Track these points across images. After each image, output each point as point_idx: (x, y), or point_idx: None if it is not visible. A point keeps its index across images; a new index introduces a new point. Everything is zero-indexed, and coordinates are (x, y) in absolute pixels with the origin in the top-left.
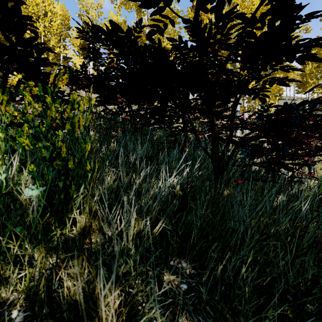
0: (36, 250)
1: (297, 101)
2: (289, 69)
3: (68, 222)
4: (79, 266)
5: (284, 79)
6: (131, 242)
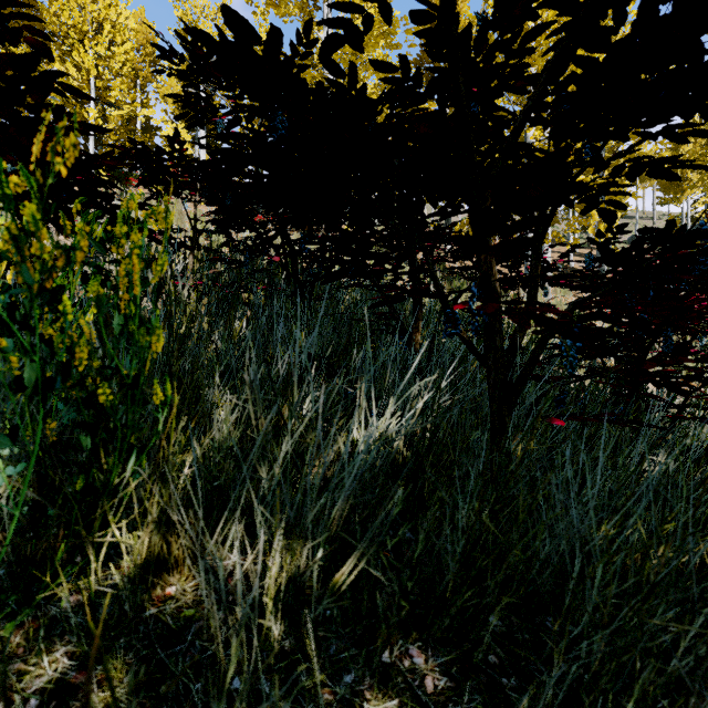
0: (7, 633)
1: (659, 222)
2: (688, 134)
3: (93, 556)
4: (124, 681)
5: (667, 163)
6: (272, 610)
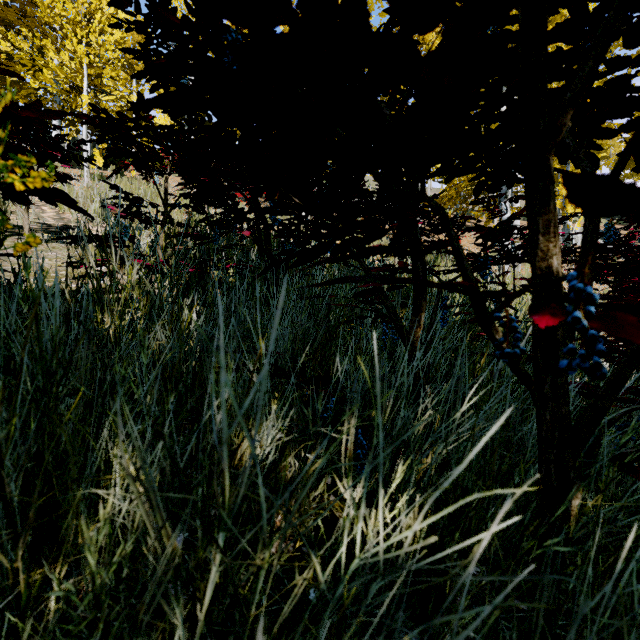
0: None
1: None
2: None
3: None
4: None
5: None
6: None
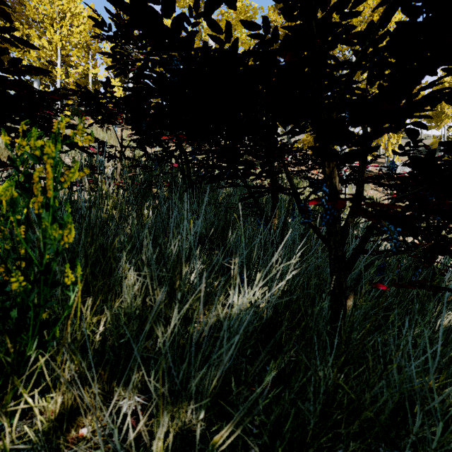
0: None
1: (425, 141)
2: None
3: (5, 423)
4: None
5: None
6: None
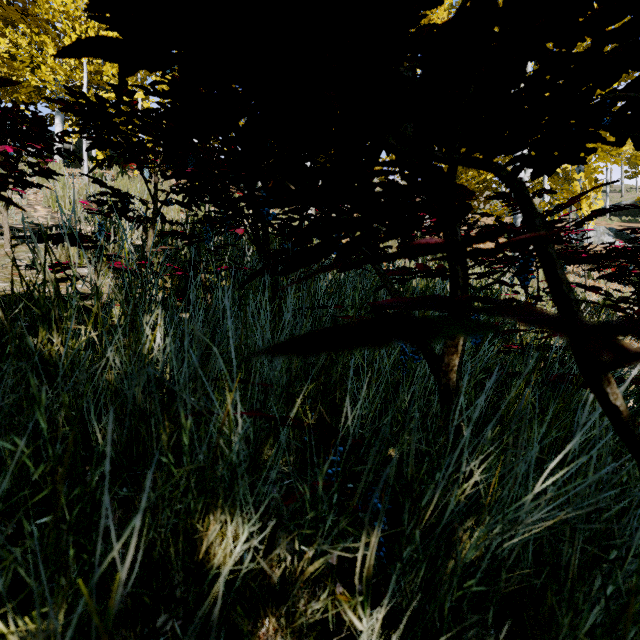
0: None
1: (627, 195)
2: None
3: None
4: None
5: None
6: None
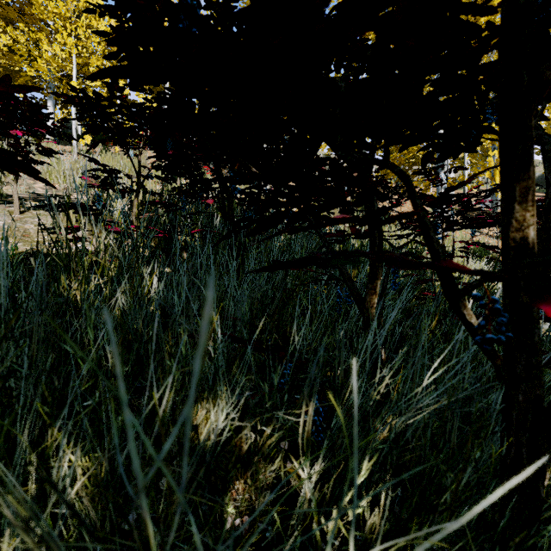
0: None
1: (536, 169)
2: None
3: None
4: None
5: None
6: None
